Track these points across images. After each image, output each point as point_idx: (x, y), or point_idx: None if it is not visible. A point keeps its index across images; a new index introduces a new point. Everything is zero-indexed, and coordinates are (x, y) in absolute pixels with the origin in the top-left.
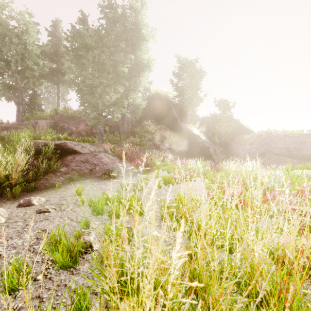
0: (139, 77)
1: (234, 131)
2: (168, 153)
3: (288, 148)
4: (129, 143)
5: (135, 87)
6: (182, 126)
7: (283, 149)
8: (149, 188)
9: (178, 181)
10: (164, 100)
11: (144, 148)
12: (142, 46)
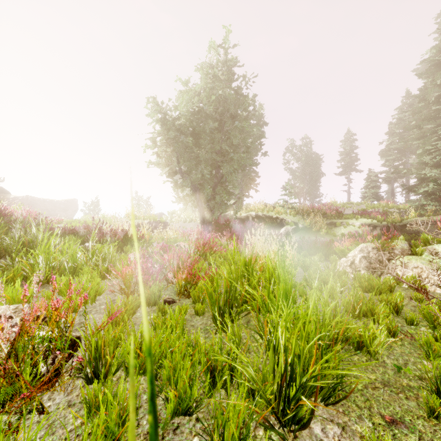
0: None
1: None
2: None
3: (48, 209)
4: None
5: None
6: None
7: (45, 210)
8: None
9: None
10: None
11: None
12: None
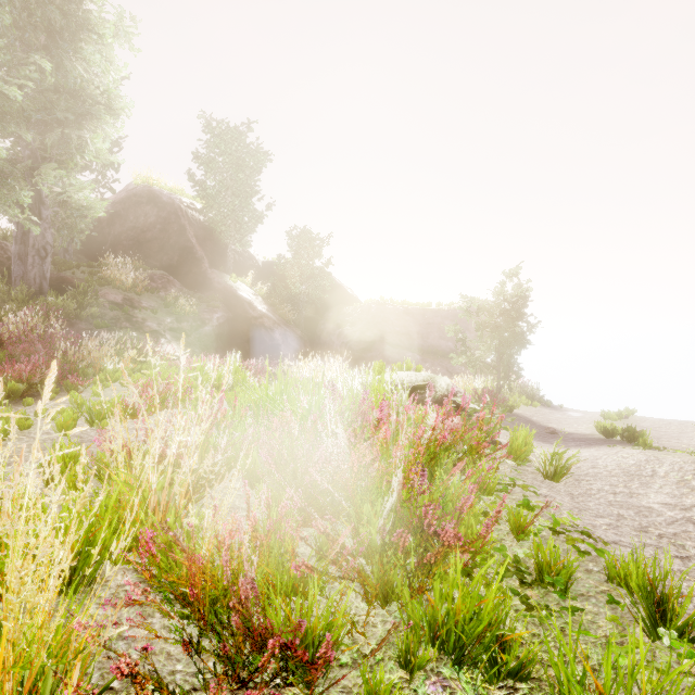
0: (80, 130)
1: (328, 299)
2: (170, 340)
3: (410, 334)
4: (38, 311)
5: (63, 153)
6: (213, 278)
7: (402, 335)
8: (29, 439)
9: (140, 409)
10: (167, 209)
11: (93, 326)
12: (88, 46)
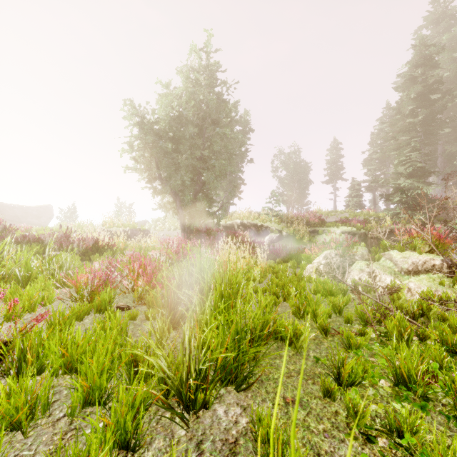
0: None
1: None
2: None
3: (18, 216)
4: None
5: None
6: None
7: (15, 217)
8: None
9: None
10: None
11: None
12: None
